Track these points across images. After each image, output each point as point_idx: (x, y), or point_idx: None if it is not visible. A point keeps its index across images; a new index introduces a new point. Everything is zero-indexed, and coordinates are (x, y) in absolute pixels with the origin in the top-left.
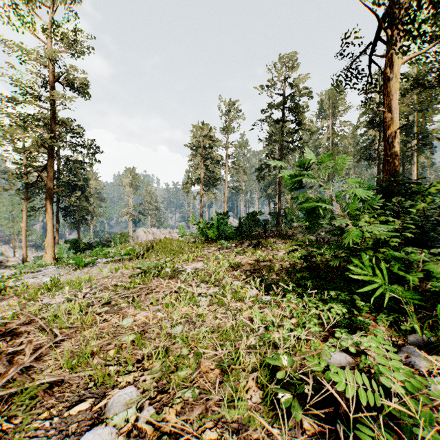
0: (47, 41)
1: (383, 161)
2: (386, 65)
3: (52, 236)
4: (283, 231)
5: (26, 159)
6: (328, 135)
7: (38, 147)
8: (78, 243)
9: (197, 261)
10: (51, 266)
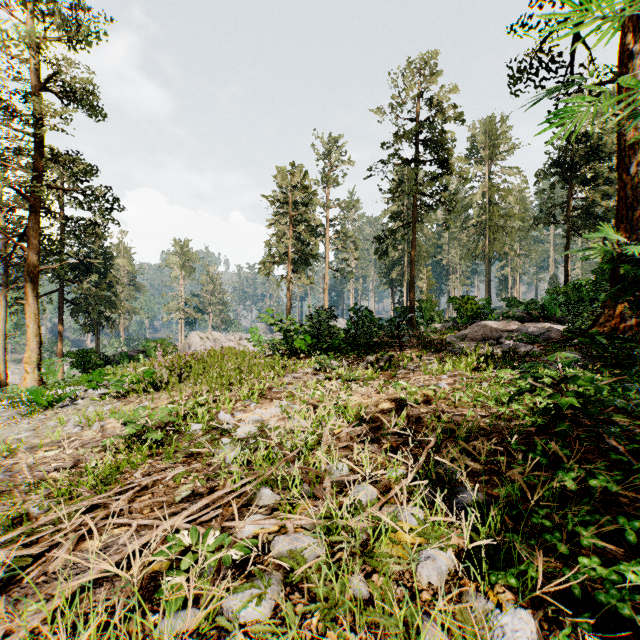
0: (27, 17)
1: (618, 208)
2: (623, 31)
3: (37, 345)
4: (424, 336)
5: (5, 221)
6: (484, 188)
7: (23, 200)
8: (88, 356)
9: (270, 400)
10: (6, 401)
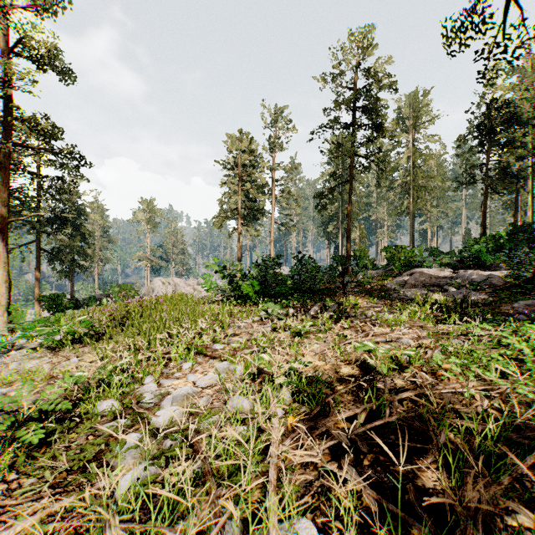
0: None
1: None
2: None
3: (7, 291)
4: (362, 282)
5: None
6: (409, 153)
7: None
8: (59, 300)
9: (209, 359)
10: None
